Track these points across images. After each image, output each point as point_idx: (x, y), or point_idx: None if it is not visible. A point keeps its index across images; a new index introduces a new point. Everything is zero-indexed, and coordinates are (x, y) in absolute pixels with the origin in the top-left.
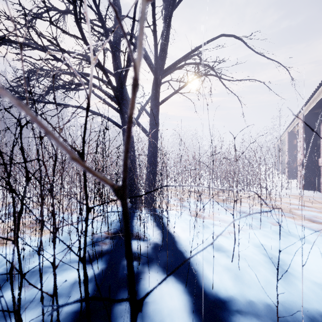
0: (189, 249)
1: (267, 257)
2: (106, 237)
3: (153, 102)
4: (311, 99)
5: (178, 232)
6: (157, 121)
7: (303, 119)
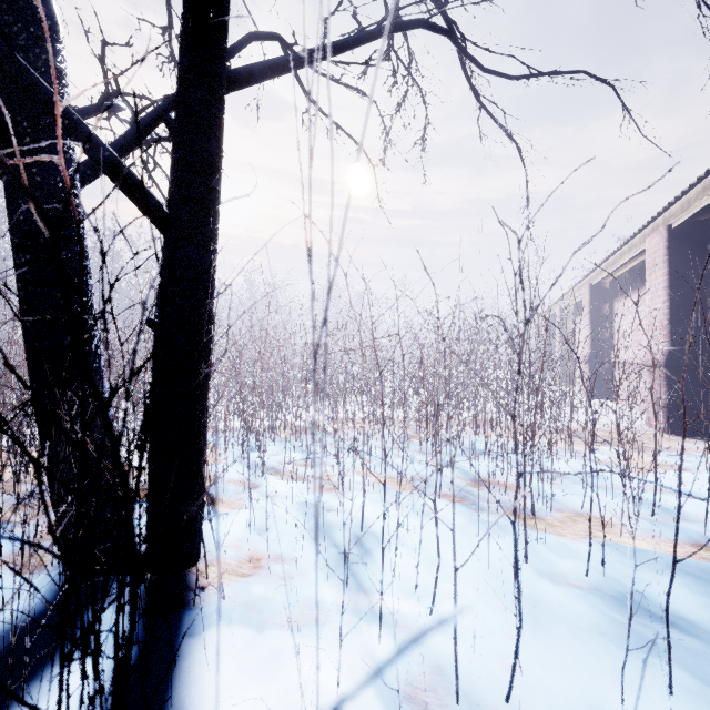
0: None
1: None
2: None
3: (188, 52)
4: None
5: None
6: (209, 151)
7: (669, 240)
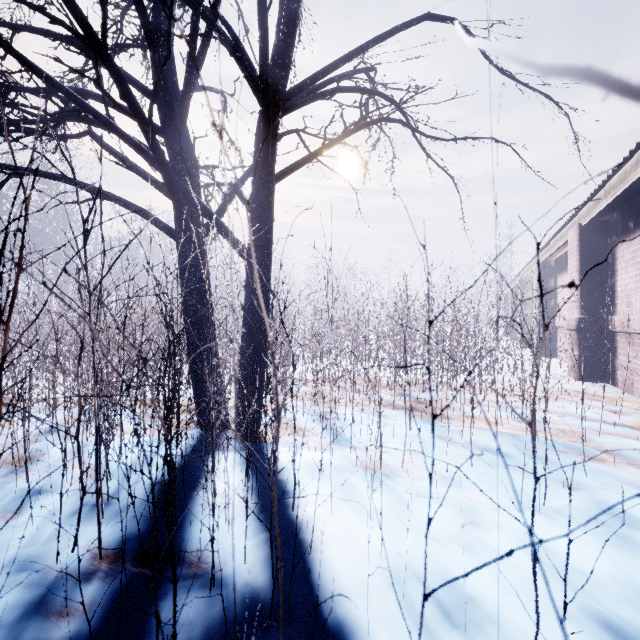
0: (363, 626)
1: None
2: (89, 575)
3: (258, 172)
4: (602, 191)
5: (324, 536)
6: (268, 221)
7: (579, 235)
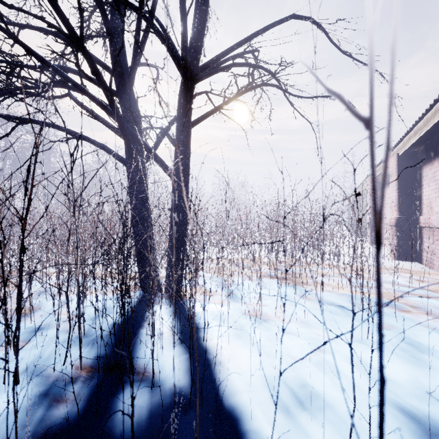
0: (248, 409)
1: (414, 425)
2: (75, 379)
3: (180, 120)
4: (412, 131)
5: (223, 357)
6: (187, 153)
7: (397, 161)
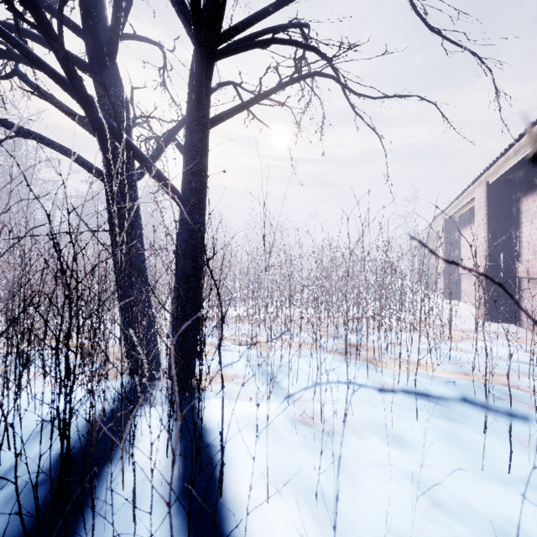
0: None
1: None
2: None
3: (192, 114)
4: (511, 150)
5: None
6: (202, 164)
7: (487, 192)
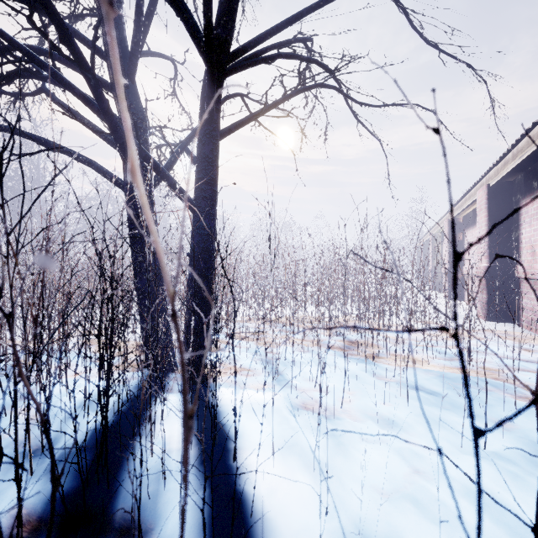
0: None
1: None
2: None
3: (203, 127)
4: (509, 154)
5: (266, 493)
6: (213, 173)
7: (488, 194)
